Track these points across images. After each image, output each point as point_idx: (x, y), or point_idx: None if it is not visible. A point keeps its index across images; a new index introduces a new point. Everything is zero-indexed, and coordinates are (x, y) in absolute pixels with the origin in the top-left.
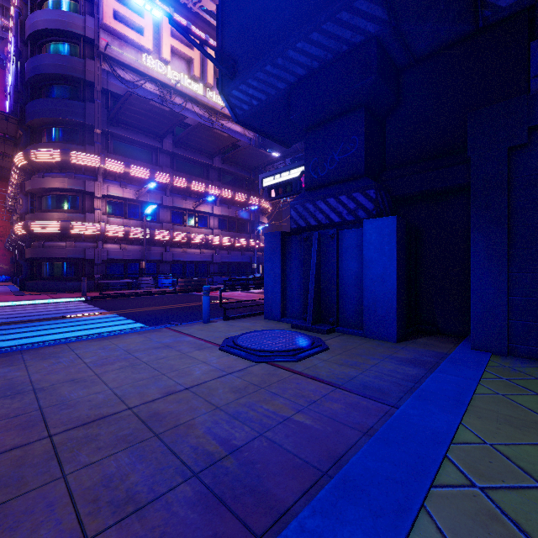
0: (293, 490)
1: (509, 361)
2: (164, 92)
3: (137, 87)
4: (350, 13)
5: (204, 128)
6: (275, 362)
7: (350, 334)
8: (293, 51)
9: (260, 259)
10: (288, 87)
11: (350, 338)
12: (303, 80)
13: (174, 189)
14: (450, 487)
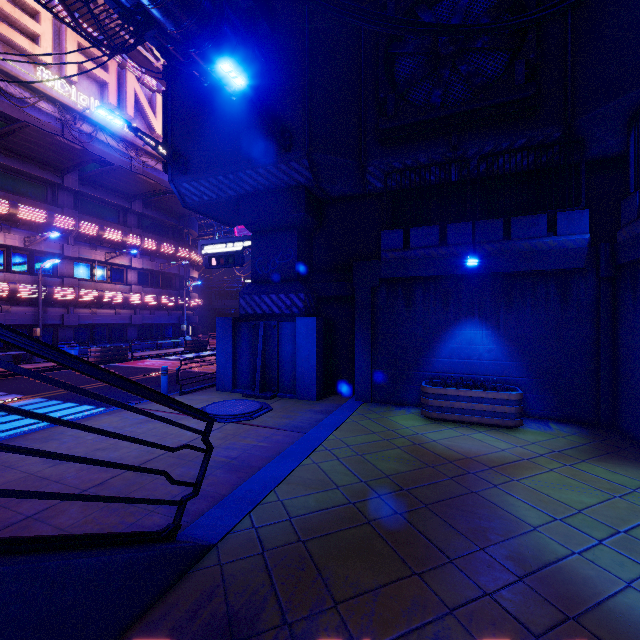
0: (263, 463)
1: (370, 405)
2: (66, 116)
3: (27, 105)
4: (287, 166)
5: (126, 171)
6: (239, 422)
7: (287, 398)
8: (243, 174)
9: (190, 319)
10: (238, 196)
11: (287, 401)
12: (250, 195)
13: (79, 236)
14: (319, 451)
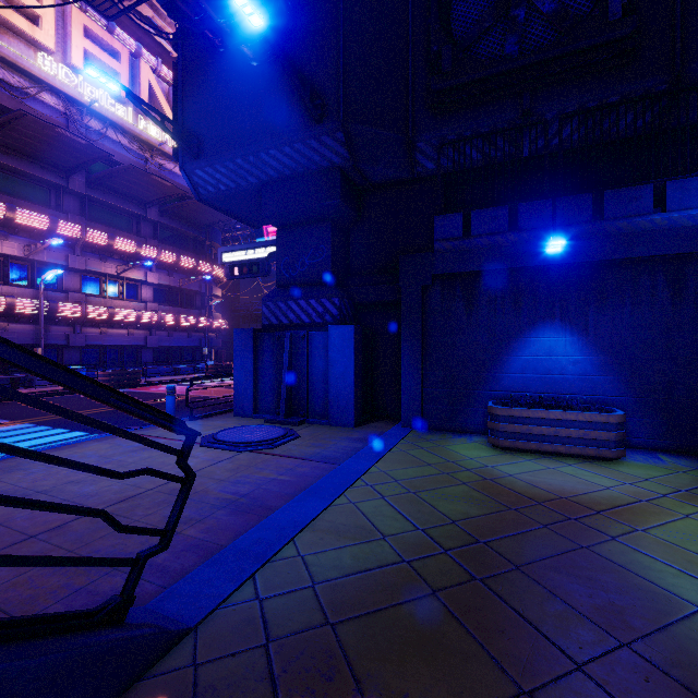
0: (282, 503)
1: (421, 432)
2: (71, 110)
3: (27, 95)
4: (318, 142)
5: (138, 171)
6: (256, 450)
7: (319, 424)
8: (266, 155)
9: (212, 342)
10: (260, 183)
11: (318, 427)
12: (275, 181)
13: (87, 246)
14: (358, 487)
